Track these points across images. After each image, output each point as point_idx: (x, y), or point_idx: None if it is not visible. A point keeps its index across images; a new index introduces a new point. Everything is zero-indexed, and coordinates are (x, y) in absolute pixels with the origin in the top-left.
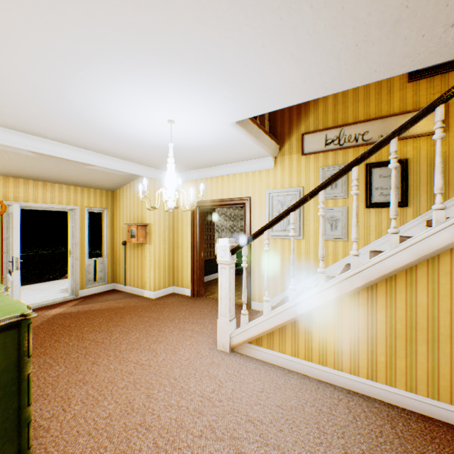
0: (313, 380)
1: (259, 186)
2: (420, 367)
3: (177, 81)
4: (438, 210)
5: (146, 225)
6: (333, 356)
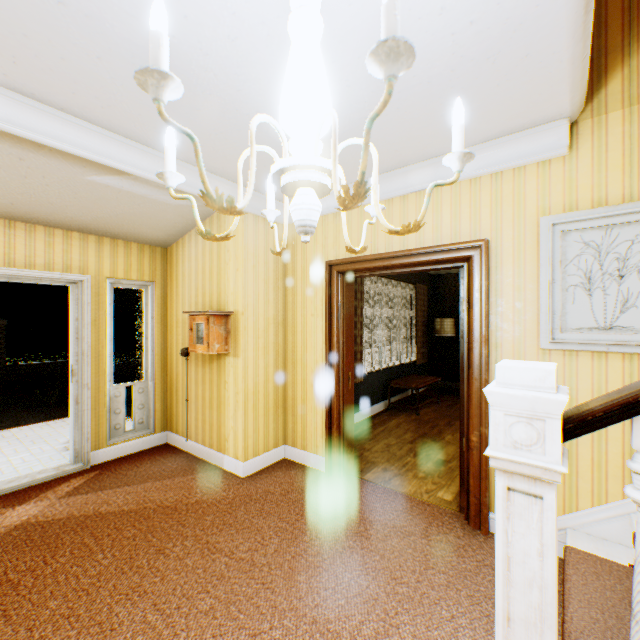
0: None
1: (516, 210)
2: None
3: None
4: None
5: (227, 314)
6: None
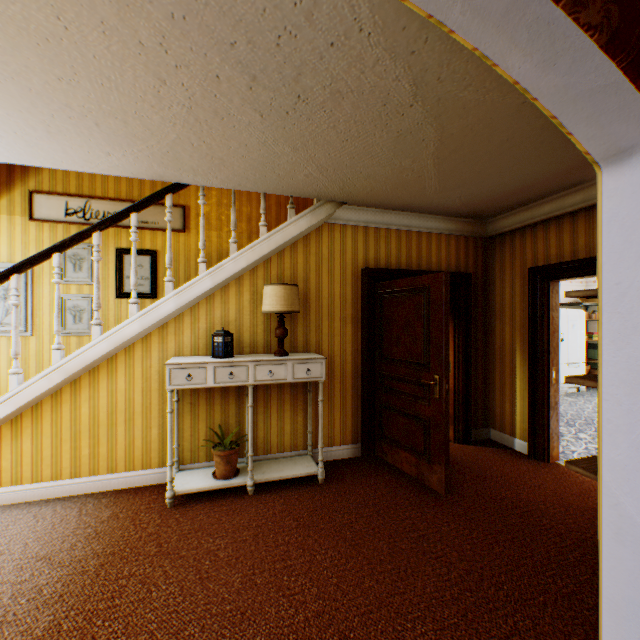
0: (2, 507)
1: None
2: (121, 446)
3: None
4: (133, 304)
5: None
6: (32, 469)
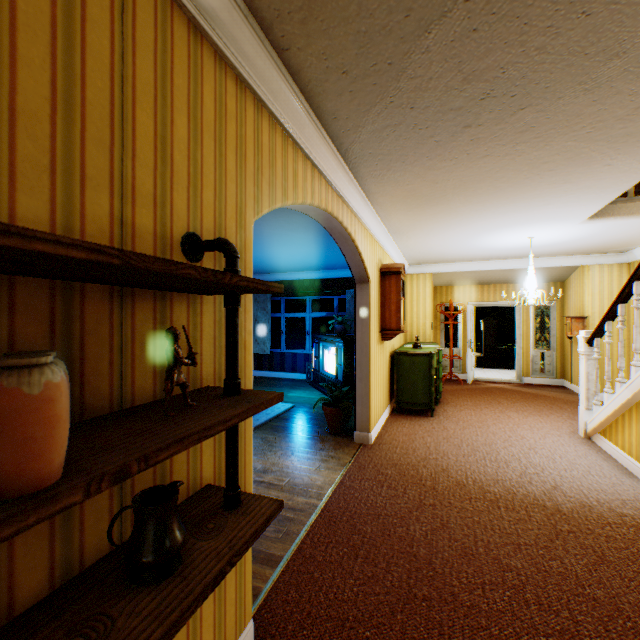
0: (624, 471)
1: None
2: None
3: (499, 230)
4: None
5: (582, 317)
6: None
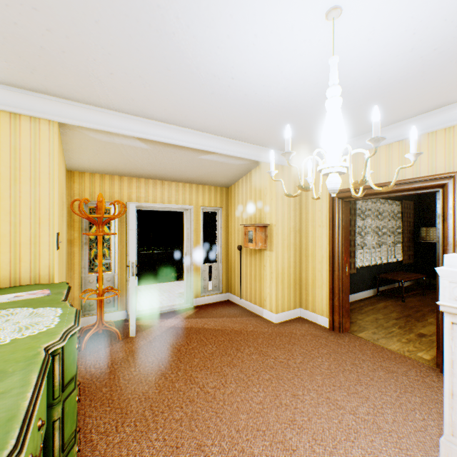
0: None
1: None
2: None
3: None
4: None
5: (265, 226)
6: None
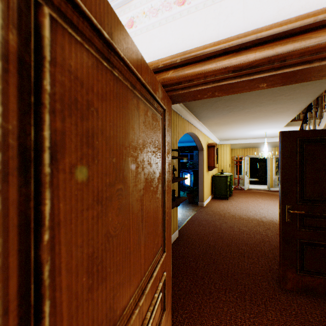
0: None
1: None
2: None
3: (252, 130)
4: None
5: None
6: None
